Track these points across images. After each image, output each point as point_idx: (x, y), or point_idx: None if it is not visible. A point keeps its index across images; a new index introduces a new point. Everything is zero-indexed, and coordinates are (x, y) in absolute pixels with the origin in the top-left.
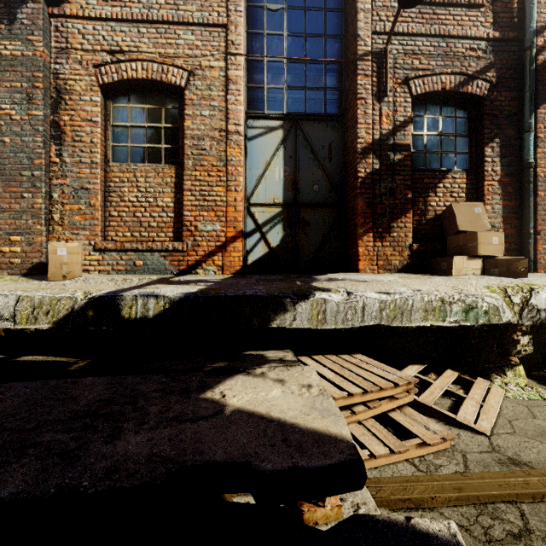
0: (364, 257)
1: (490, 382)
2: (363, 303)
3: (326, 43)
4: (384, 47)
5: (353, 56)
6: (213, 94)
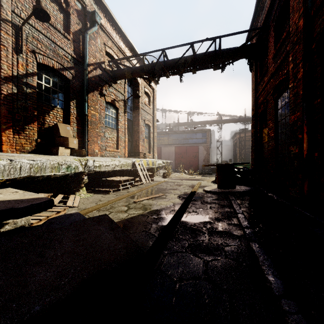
0: (7, 143)
1: (75, 195)
2: (21, 165)
3: None
4: (20, 25)
5: None
6: None
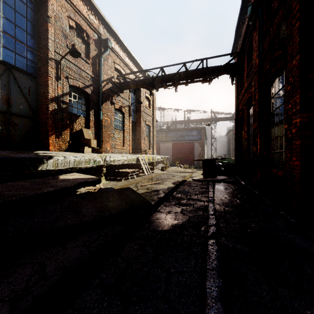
0: (52, 144)
1: None
2: (69, 160)
3: (27, 36)
4: (60, 60)
5: (46, 55)
6: None
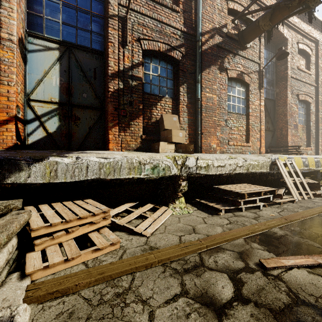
0: (113, 141)
1: (168, 208)
2: (87, 164)
3: (92, 2)
4: (125, 15)
5: (107, 15)
6: None
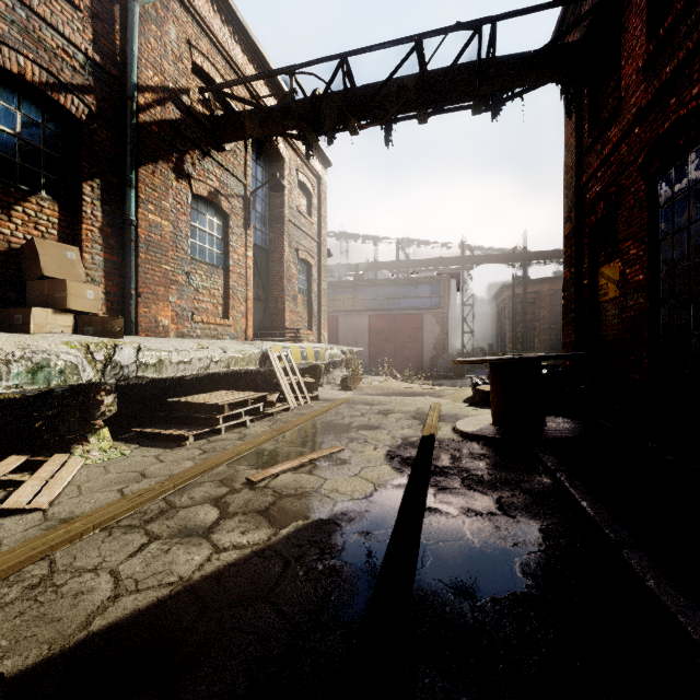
0: None
1: (70, 455)
2: None
3: None
4: None
5: None
6: None
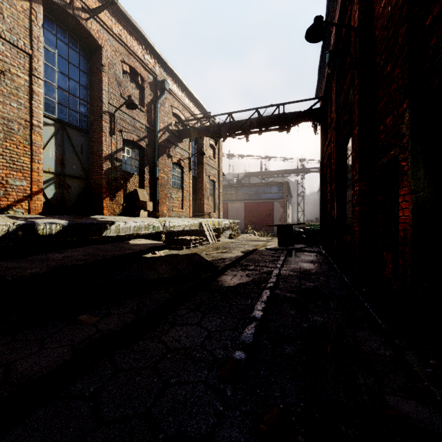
0: (106, 208)
1: None
2: (130, 225)
3: (80, 88)
4: (114, 113)
5: (99, 109)
6: (20, 94)
